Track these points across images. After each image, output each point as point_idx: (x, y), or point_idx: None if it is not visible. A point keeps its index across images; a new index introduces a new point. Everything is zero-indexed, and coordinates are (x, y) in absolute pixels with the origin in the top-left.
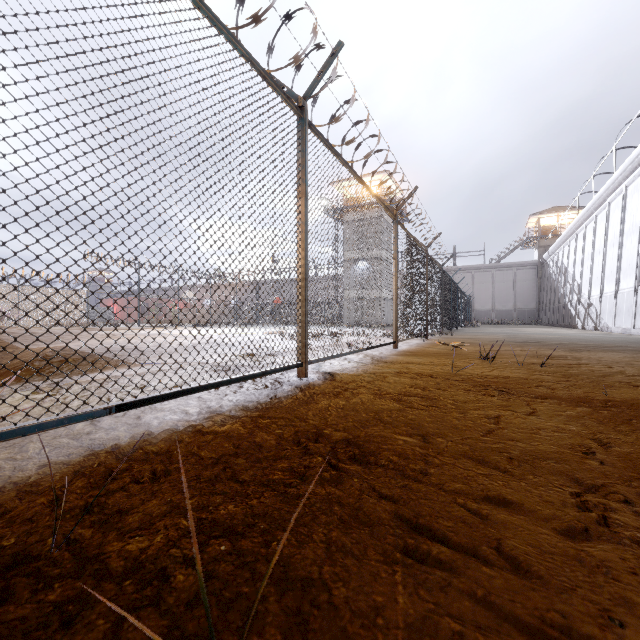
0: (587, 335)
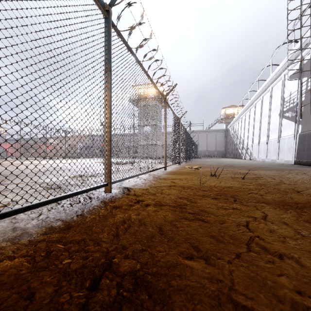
0: (249, 162)
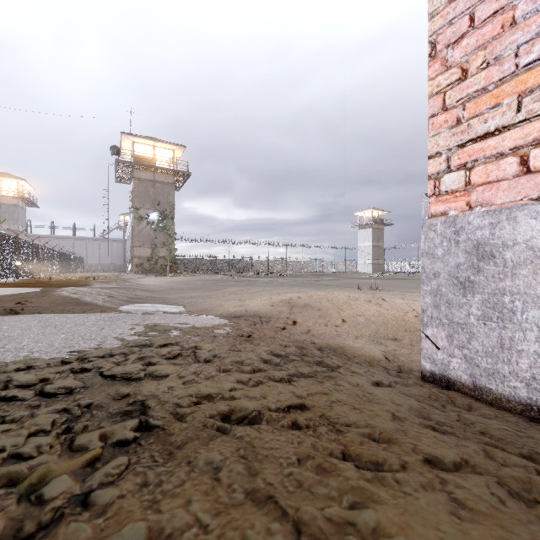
0: None
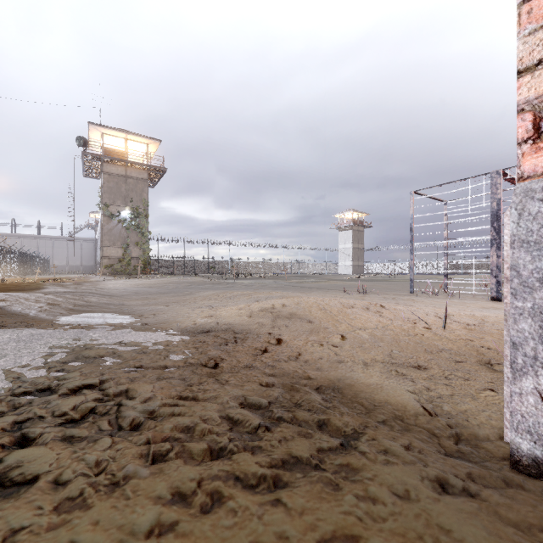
0: None
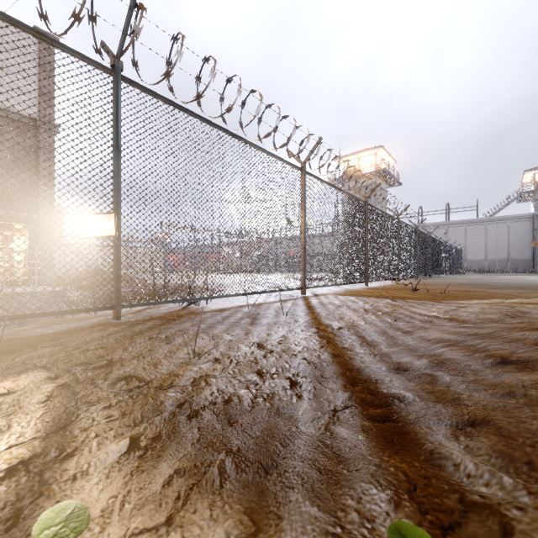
0: None
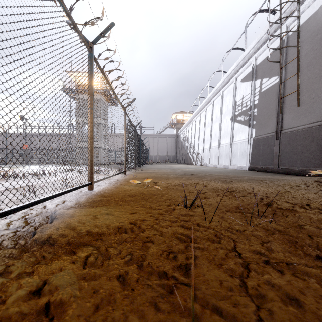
0: (204, 168)
